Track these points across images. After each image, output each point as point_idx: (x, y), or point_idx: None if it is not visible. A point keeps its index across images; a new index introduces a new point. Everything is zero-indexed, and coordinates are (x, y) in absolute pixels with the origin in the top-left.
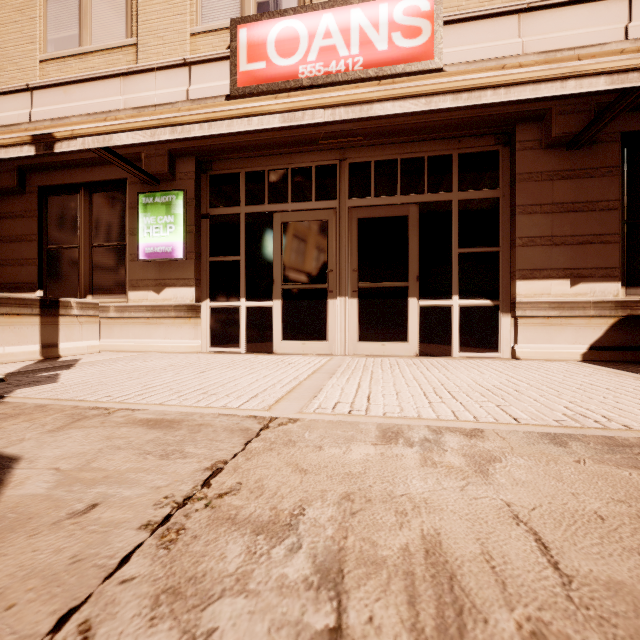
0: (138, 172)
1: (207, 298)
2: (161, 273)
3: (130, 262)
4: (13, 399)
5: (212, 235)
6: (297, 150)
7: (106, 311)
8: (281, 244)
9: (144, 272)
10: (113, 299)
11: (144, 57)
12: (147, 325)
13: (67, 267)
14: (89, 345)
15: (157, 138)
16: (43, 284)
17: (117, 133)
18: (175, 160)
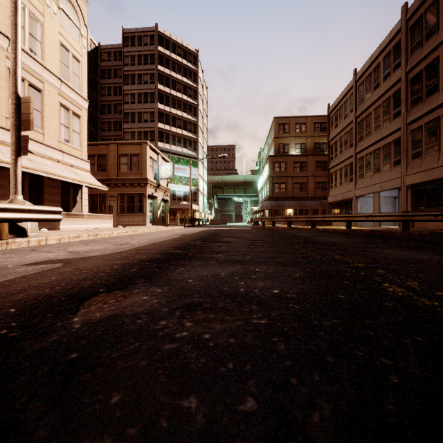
0: None
1: None
2: None
3: None
4: None
5: None
6: None
7: None
8: None
9: None
10: None
11: None
12: None
13: None
14: None
15: None
16: None
17: None
18: None
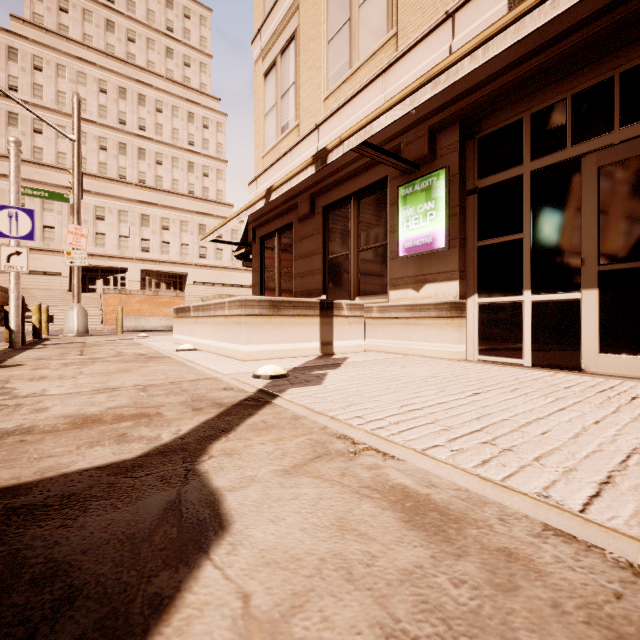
0: (397, 162)
1: (474, 293)
2: (420, 268)
3: (390, 261)
4: (281, 401)
5: (481, 213)
6: (633, 37)
7: (370, 312)
8: (597, 201)
9: (403, 269)
10: (376, 300)
11: (403, 42)
12: (406, 326)
13: (341, 273)
14: (356, 344)
15: (416, 103)
16: (325, 290)
17: (376, 119)
18: (435, 137)
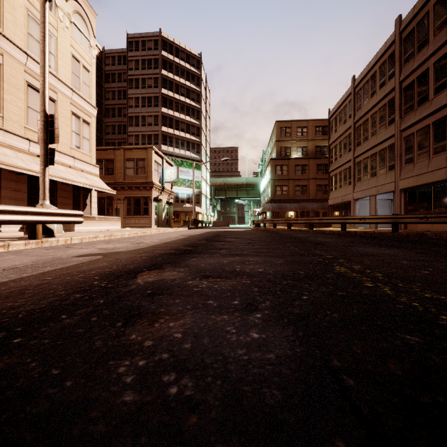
0: None
1: None
2: None
3: None
4: None
5: None
6: None
7: None
8: None
9: None
10: None
11: None
12: None
13: None
14: None
15: None
16: None
17: None
18: None
